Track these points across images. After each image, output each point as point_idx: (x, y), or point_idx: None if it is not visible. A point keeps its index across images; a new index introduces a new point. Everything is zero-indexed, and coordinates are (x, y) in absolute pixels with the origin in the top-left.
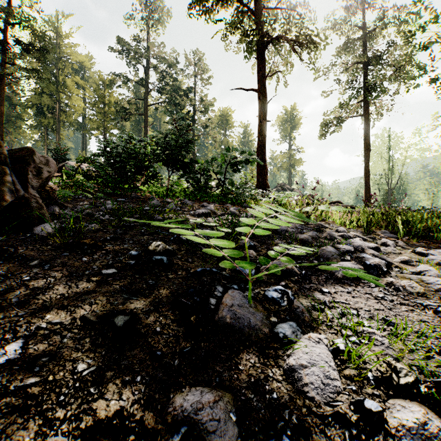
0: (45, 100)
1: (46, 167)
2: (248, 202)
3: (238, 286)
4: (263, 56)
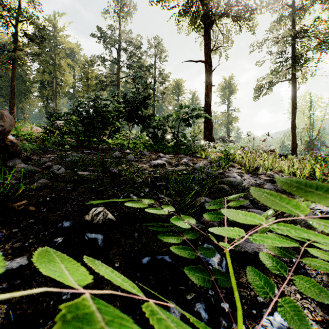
0: (46, 77)
1: (0, 121)
2: (199, 153)
3: (206, 307)
4: (209, 32)
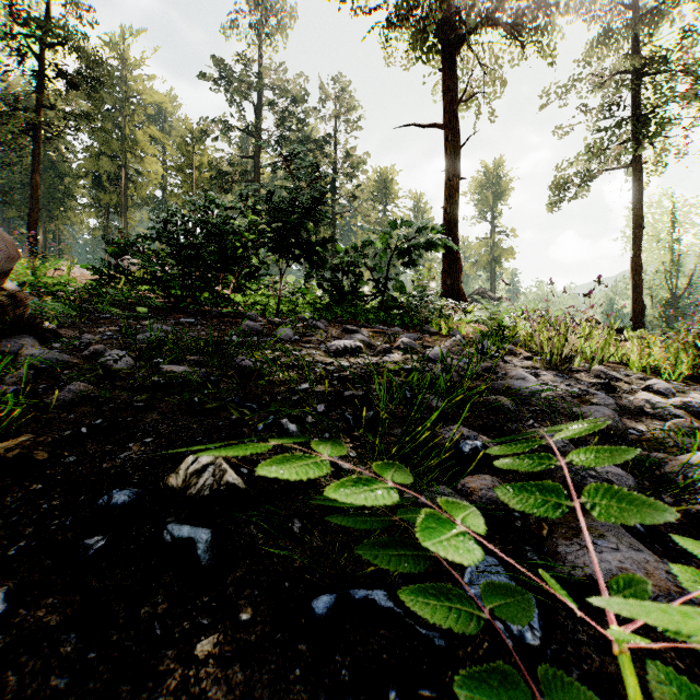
0: (105, 165)
1: None
2: (434, 324)
3: None
4: (454, 63)
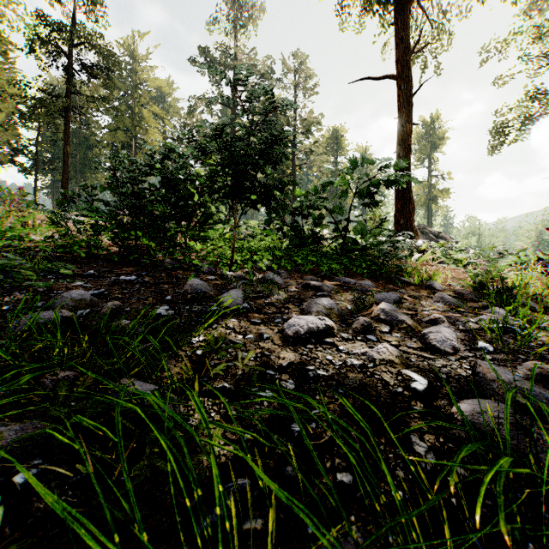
0: (120, 137)
1: None
2: (405, 272)
3: None
4: (406, 16)
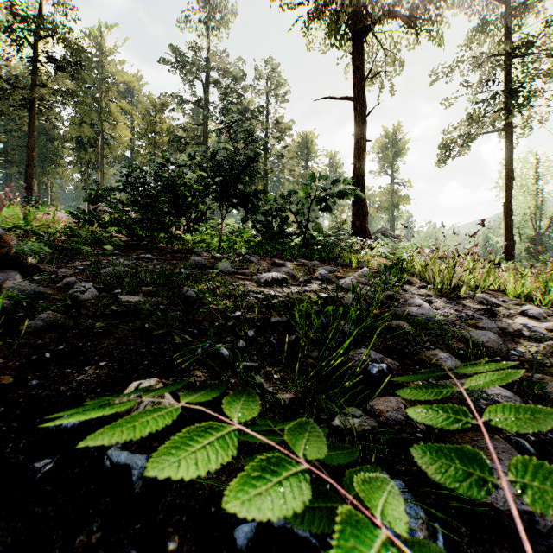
0: (86, 131)
1: None
2: (345, 258)
3: None
4: (361, 48)
